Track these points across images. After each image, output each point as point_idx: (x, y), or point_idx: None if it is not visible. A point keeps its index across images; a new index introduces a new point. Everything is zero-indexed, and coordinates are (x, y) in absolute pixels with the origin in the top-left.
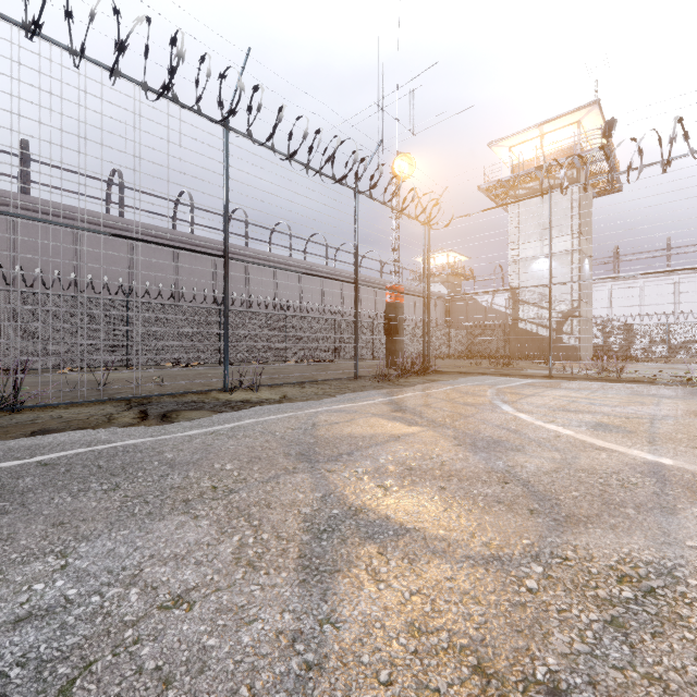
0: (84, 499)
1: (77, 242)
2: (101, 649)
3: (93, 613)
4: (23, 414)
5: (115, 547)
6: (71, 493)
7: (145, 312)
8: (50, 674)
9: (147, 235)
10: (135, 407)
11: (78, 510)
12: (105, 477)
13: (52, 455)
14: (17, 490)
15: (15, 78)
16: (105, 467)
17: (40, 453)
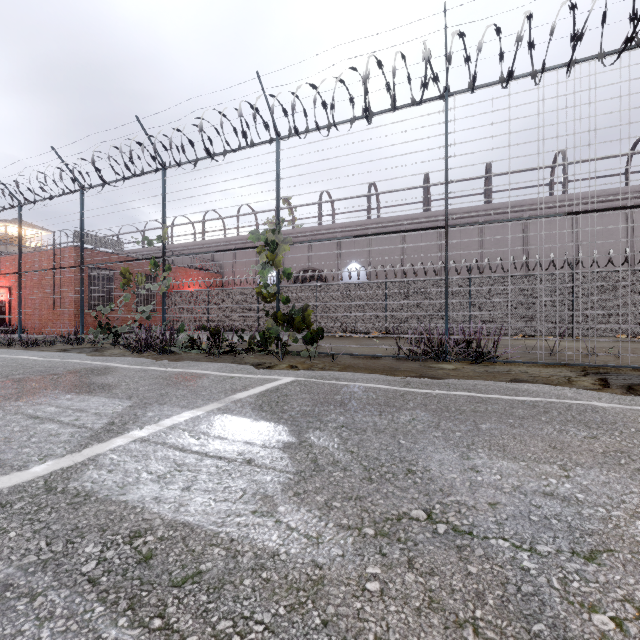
0: (567, 436)
1: (525, 229)
2: (618, 546)
3: (602, 518)
4: (499, 366)
5: (609, 481)
6: (554, 429)
7: (591, 281)
8: (580, 537)
9: (592, 203)
10: (591, 374)
11: (565, 442)
12: (580, 426)
13: (530, 398)
14: (515, 415)
15: (494, 123)
16: (577, 418)
17: (521, 395)
